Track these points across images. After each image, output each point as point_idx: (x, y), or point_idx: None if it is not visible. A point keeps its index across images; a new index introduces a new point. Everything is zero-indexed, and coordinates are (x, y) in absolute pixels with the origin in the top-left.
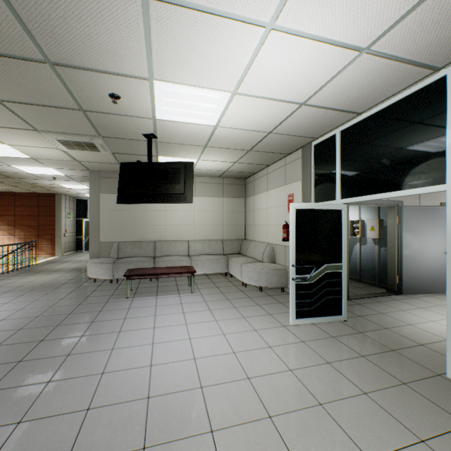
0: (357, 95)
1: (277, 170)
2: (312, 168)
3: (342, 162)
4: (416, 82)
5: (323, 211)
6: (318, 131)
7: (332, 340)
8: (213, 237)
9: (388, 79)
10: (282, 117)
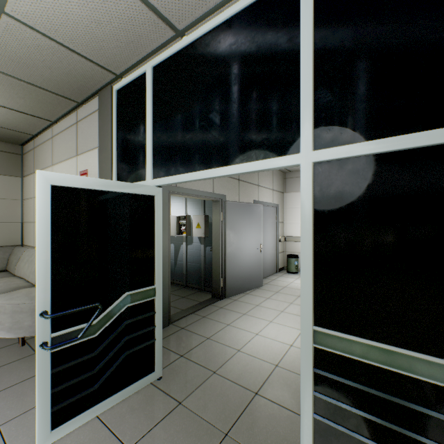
0: None
1: (66, 131)
2: (114, 127)
3: (155, 118)
4: None
5: (120, 196)
6: (117, 55)
7: None
8: None
9: None
10: None
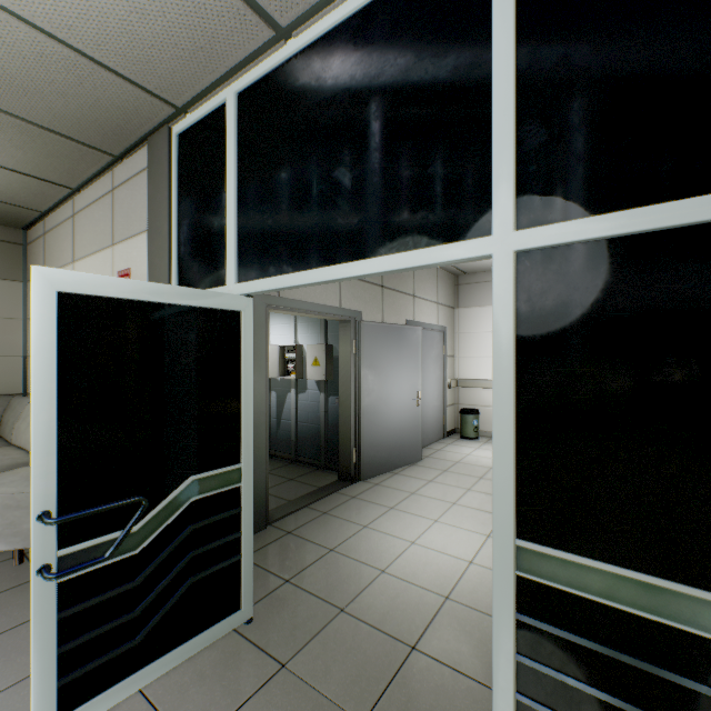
0: None
1: (95, 205)
2: (173, 196)
3: (242, 180)
4: None
5: (181, 312)
6: (177, 72)
7: None
8: None
9: None
10: None
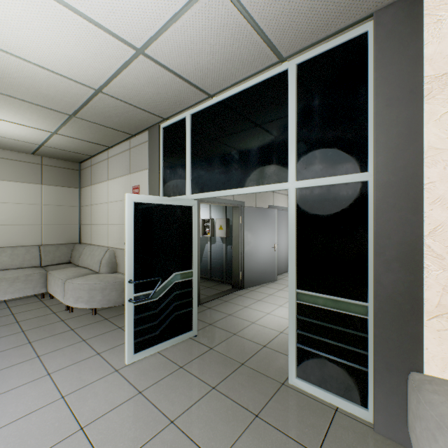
0: (208, 64)
1: (120, 155)
2: (161, 155)
3: (193, 151)
4: (263, 70)
5: (171, 207)
6: (167, 108)
7: (180, 373)
8: (22, 242)
9: (240, 53)
10: (112, 65)
